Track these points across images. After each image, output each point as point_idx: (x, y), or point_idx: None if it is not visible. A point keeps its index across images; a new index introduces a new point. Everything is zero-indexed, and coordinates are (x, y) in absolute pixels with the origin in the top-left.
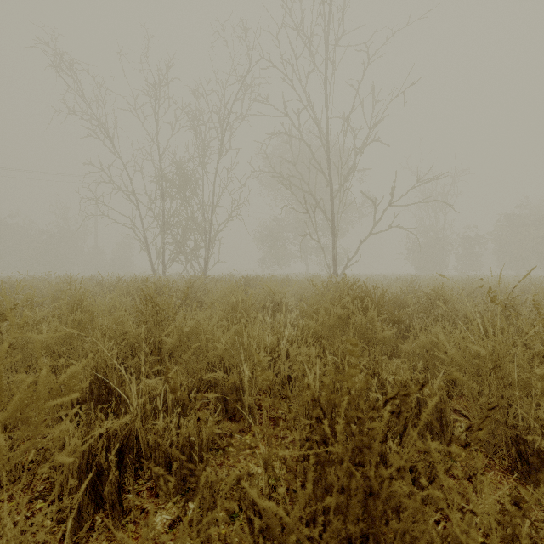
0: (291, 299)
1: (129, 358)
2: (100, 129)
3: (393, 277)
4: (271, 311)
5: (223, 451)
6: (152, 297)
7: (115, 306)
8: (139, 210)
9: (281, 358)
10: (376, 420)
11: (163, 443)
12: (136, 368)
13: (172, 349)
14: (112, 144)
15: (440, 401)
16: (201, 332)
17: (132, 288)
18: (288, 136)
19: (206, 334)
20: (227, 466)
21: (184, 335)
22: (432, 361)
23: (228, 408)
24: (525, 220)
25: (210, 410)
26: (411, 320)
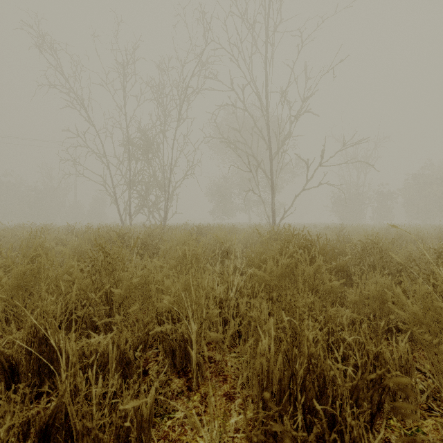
0: (237, 246)
1: (79, 308)
2: (77, 102)
3: (321, 226)
4: (220, 257)
5: (168, 418)
6: (103, 248)
7: (77, 253)
8: (109, 170)
9: (230, 307)
10: (343, 397)
11: (93, 427)
12: (87, 317)
13: (122, 300)
14: (87, 114)
15: (405, 365)
16: (151, 282)
17: (96, 236)
18: (234, 107)
19: (156, 284)
20: (171, 440)
21: (132, 286)
22: (379, 311)
23: (176, 362)
24: (429, 179)
25: (159, 362)
26: (348, 266)
